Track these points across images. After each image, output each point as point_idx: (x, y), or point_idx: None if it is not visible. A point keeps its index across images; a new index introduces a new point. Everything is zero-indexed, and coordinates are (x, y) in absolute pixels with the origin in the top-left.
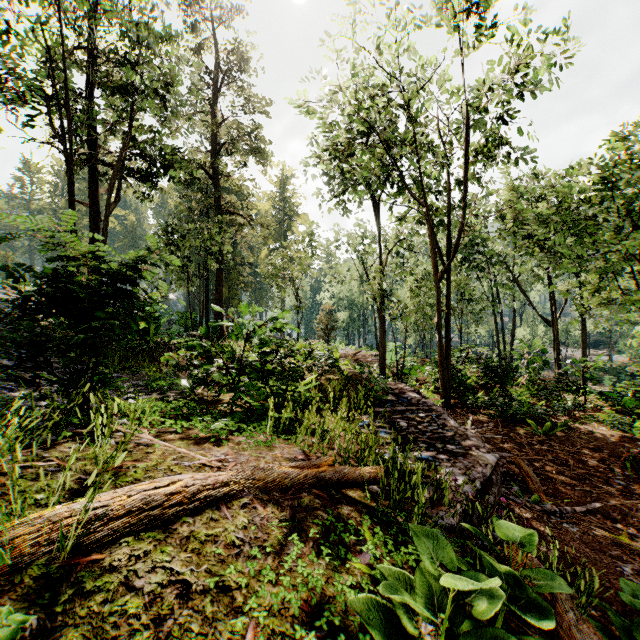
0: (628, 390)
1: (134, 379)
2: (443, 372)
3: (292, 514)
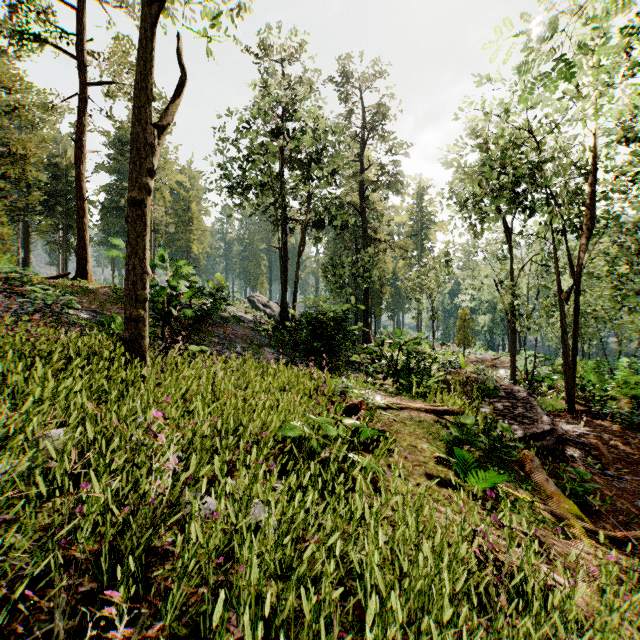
0: None
1: None
2: (567, 380)
3: (423, 416)
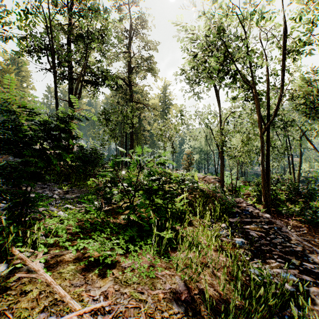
0: None
1: (80, 192)
2: (265, 191)
3: None
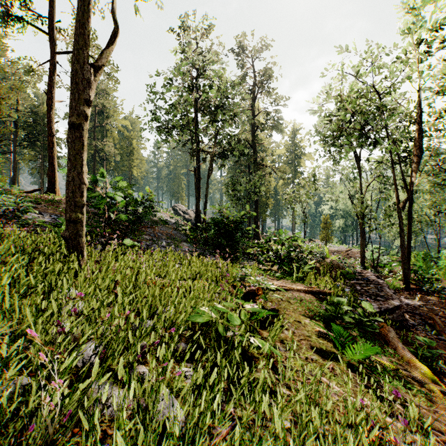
0: None
1: None
2: (404, 267)
3: (303, 296)
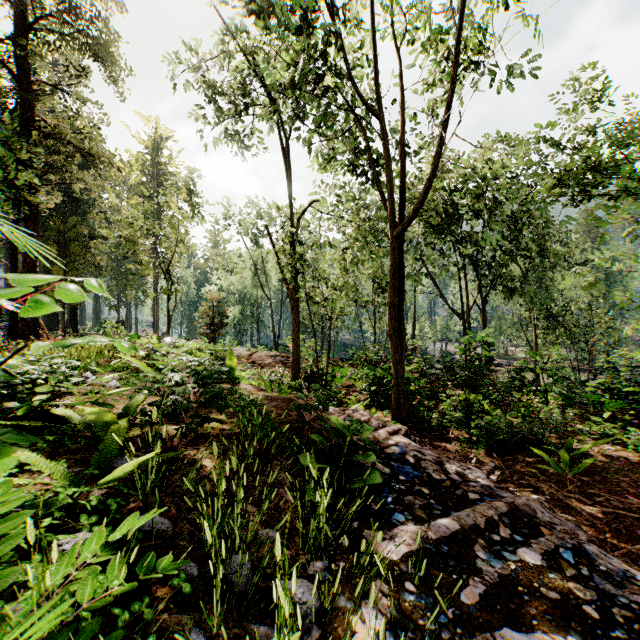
0: (501, 379)
1: None
2: (397, 380)
3: None
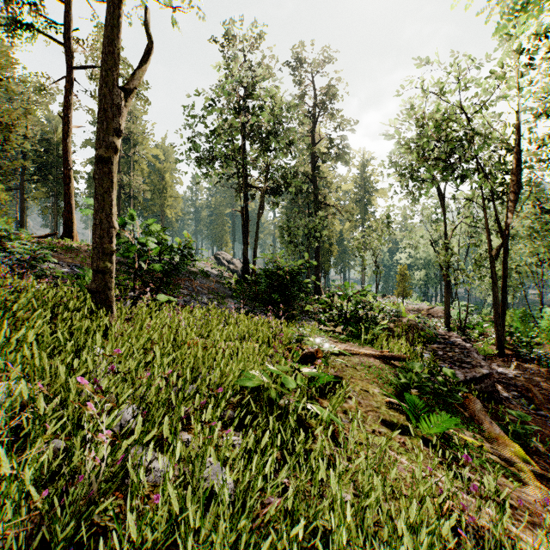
0: None
1: None
2: (497, 328)
3: (373, 362)
